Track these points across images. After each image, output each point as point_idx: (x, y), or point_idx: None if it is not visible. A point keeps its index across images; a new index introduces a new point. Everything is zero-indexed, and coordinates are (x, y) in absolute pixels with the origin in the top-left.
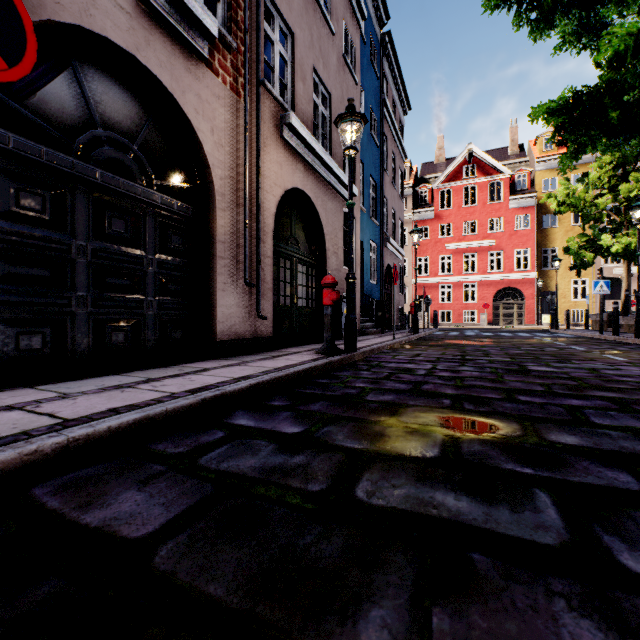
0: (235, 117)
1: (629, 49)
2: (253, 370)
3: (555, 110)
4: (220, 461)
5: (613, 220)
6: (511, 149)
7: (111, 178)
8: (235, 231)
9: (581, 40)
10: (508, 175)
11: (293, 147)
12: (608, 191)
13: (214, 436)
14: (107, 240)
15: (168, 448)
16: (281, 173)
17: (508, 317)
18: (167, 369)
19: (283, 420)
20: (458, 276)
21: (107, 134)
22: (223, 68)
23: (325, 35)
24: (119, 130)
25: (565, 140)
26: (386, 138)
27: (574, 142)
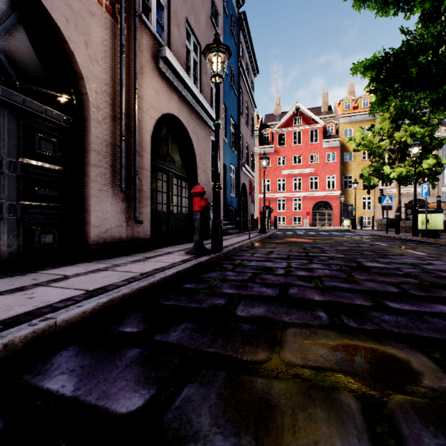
0: (112, 38)
1: (443, 4)
2: (117, 277)
3: (371, 65)
4: None
5: (390, 157)
6: (323, 108)
7: None
8: (112, 143)
9: (398, 3)
10: (322, 125)
11: (169, 79)
12: (387, 137)
13: None
14: None
15: None
16: (158, 99)
17: (322, 221)
18: (19, 278)
19: (123, 372)
20: (290, 193)
21: None
22: None
23: None
24: None
25: (375, 90)
26: (242, 91)
27: (381, 92)
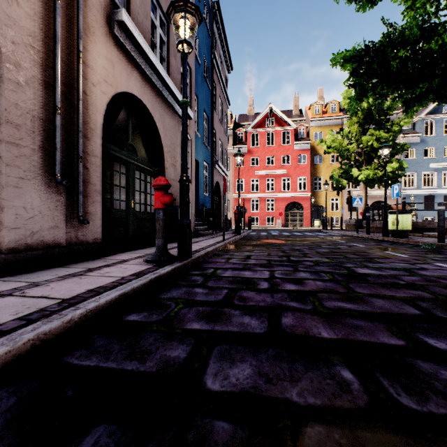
0: None
1: None
2: (14, 310)
3: (352, 55)
4: None
5: (357, 160)
6: (295, 111)
7: None
8: (41, 116)
9: None
10: (294, 127)
11: (128, 51)
12: (355, 141)
13: None
14: None
15: None
16: (113, 72)
17: (294, 222)
18: None
19: None
20: (263, 193)
21: None
22: None
23: None
24: None
25: (354, 85)
26: (215, 85)
27: (359, 87)
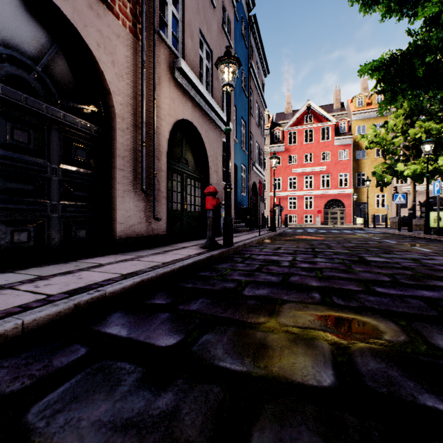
0: (134, 55)
1: (442, 11)
2: (143, 265)
3: (378, 66)
4: (57, 411)
5: (404, 154)
6: (335, 105)
7: (12, 92)
8: (134, 149)
9: (402, 9)
10: (334, 122)
11: (183, 87)
12: (401, 134)
13: (72, 356)
14: (8, 148)
15: (1, 383)
16: (173, 106)
17: (334, 219)
18: (64, 265)
19: (160, 326)
20: (301, 191)
21: (8, 52)
22: (123, 13)
23: (208, 7)
24: (22, 51)
25: (383, 90)
26: (252, 92)
27: (389, 92)
